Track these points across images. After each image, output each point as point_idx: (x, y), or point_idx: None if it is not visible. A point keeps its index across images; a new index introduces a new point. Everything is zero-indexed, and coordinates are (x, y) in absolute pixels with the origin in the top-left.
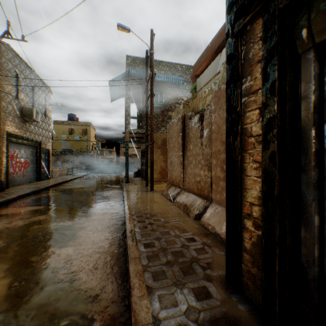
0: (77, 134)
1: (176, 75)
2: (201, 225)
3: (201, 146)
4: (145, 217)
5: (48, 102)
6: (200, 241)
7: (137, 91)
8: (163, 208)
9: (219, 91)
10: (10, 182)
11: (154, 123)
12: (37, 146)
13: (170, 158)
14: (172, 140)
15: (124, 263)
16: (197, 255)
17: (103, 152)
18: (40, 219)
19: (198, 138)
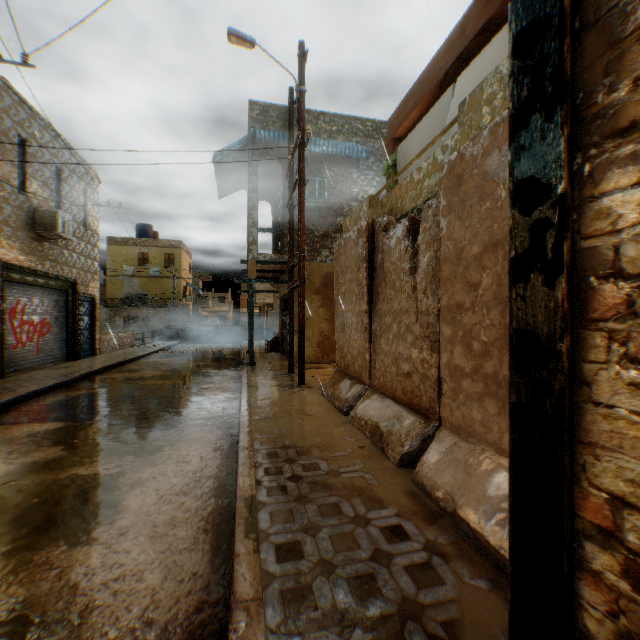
0: (154, 264)
1: (353, 141)
2: (418, 484)
3: (413, 294)
4: (283, 459)
5: (92, 200)
6: (420, 537)
7: (272, 176)
8: (326, 432)
9: (460, 161)
10: (9, 364)
11: (306, 241)
12: (69, 290)
13: (340, 316)
14: (346, 277)
15: (223, 605)
16: (417, 590)
17: (206, 300)
18: (48, 458)
19: (405, 273)
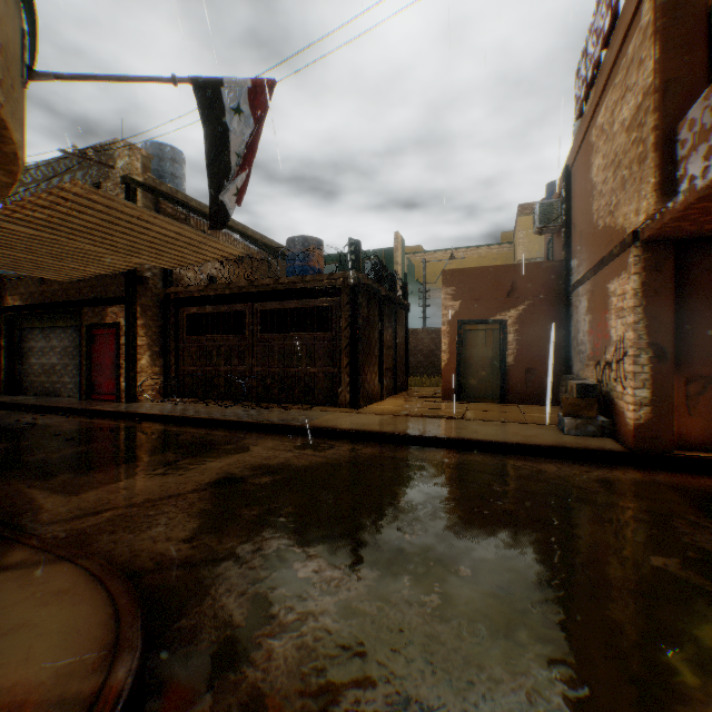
0: None
1: None
2: None
3: None
4: None
5: None
6: None
7: None
8: None
9: None
10: None
11: None
12: None
13: None
14: None
15: None
16: None
17: None
18: None
19: None
